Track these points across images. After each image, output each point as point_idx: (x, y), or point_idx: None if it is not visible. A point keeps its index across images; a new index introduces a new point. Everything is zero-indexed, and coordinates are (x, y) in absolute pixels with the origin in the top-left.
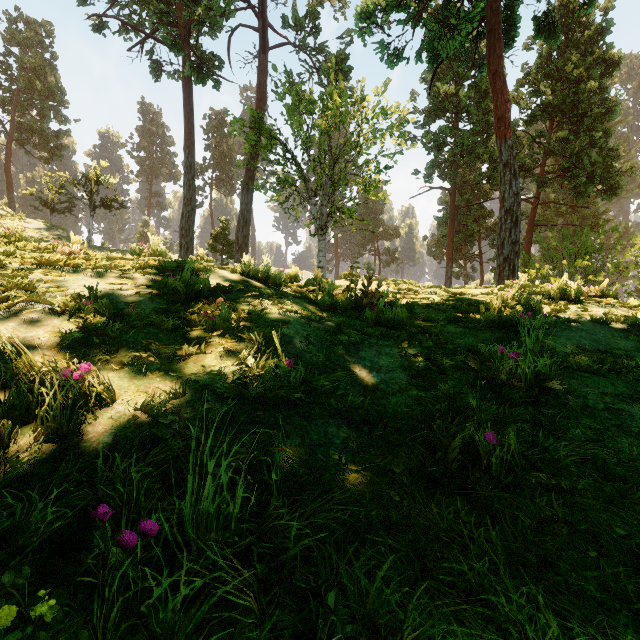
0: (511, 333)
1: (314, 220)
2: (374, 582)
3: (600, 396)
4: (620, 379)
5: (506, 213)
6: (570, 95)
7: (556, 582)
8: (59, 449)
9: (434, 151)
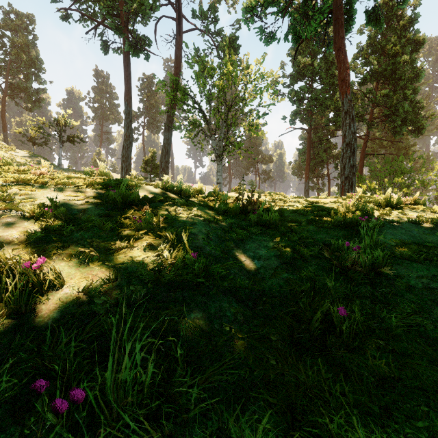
0: (353, 231)
1: (214, 150)
2: (256, 433)
3: (419, 278)
4: (432, 265)
5: (347, 146)
6: (390, 65)
7: (396, 429)
8: (19, 323)
9: (296, 103)
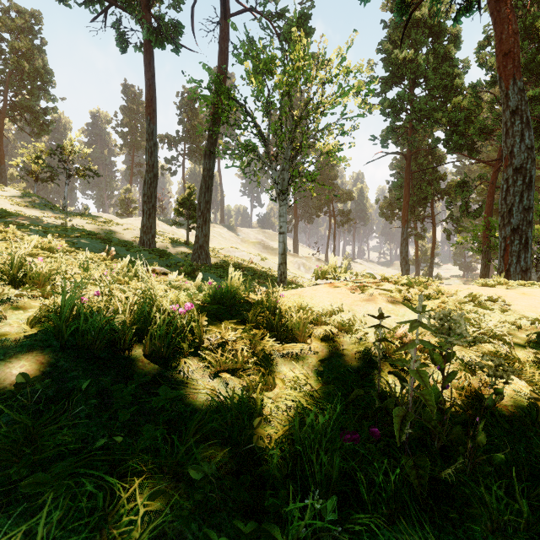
0: None
1: (275, 185)
2: None
3: None
4: None
5: (515, 172)
6: (539, 52)
7: None
8: None
9: (392, 117)
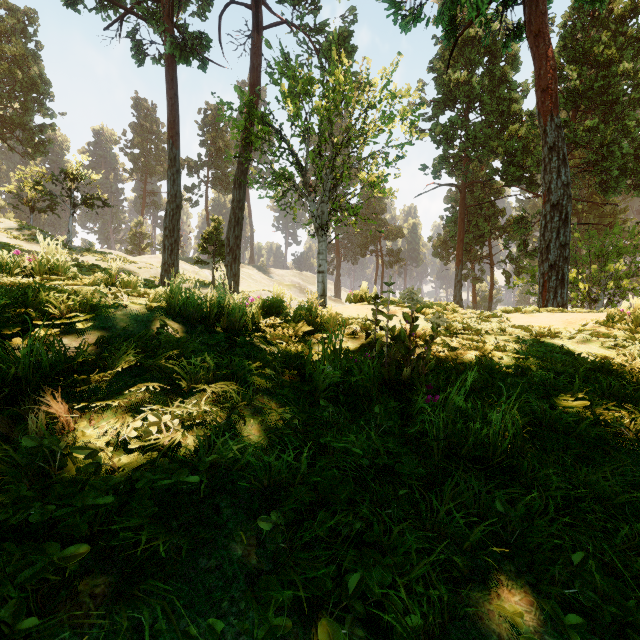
0: None
1: (313, 219)
2: None
3: None
4: None
5: (553, 208)
6: (599, 79)
7: None
8: None
9: (444, 144)
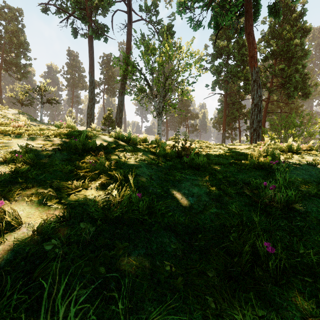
0: (266, 172)
1: (155, 109)
2: None
3: None
4: None
5: (255, 106)
6: (285, 46)
7: None
8: None
9: (216, 75)
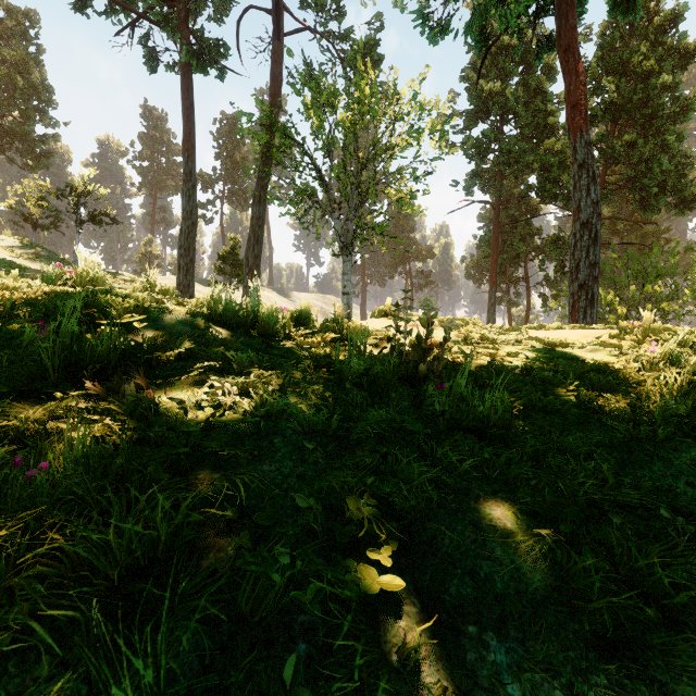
0: None
1: (338, 237)
2: None
3: None
4: None
5: (582, 227)
6: (637, 92)
7: None
8: None
9: (476, 159)
